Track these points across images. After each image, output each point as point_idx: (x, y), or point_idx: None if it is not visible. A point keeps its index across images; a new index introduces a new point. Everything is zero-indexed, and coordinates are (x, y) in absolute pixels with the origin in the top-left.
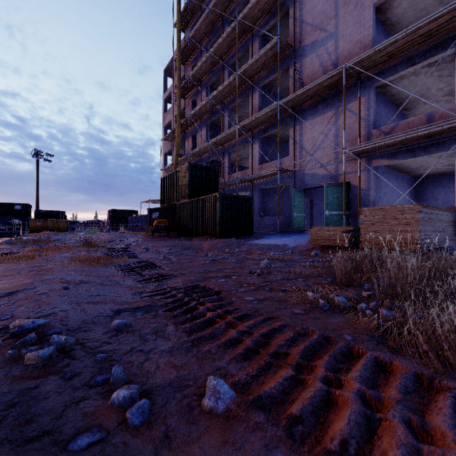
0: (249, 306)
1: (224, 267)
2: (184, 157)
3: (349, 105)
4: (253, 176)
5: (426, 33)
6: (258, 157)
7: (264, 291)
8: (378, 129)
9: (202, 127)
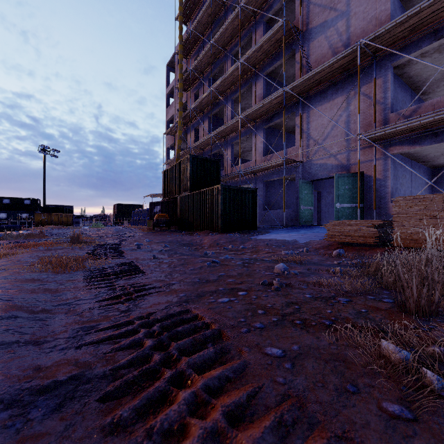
0: (278, 378)
1: (227, 273)
2: (186, 151)
3: (362, 88)
4: (257, 167)
5: None
6: (262, 148)
7: (295, 329)
8: (397, 112)
9: (204, 119)
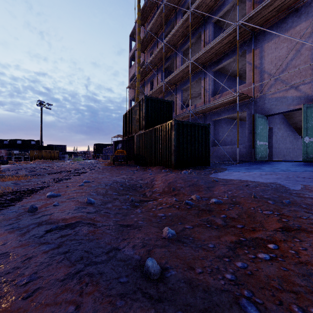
0: None
1: None
2: None
3: None
4: (207, 106)
5: None
6: (210, 90)
7: None
8: None
9: (158, 72)
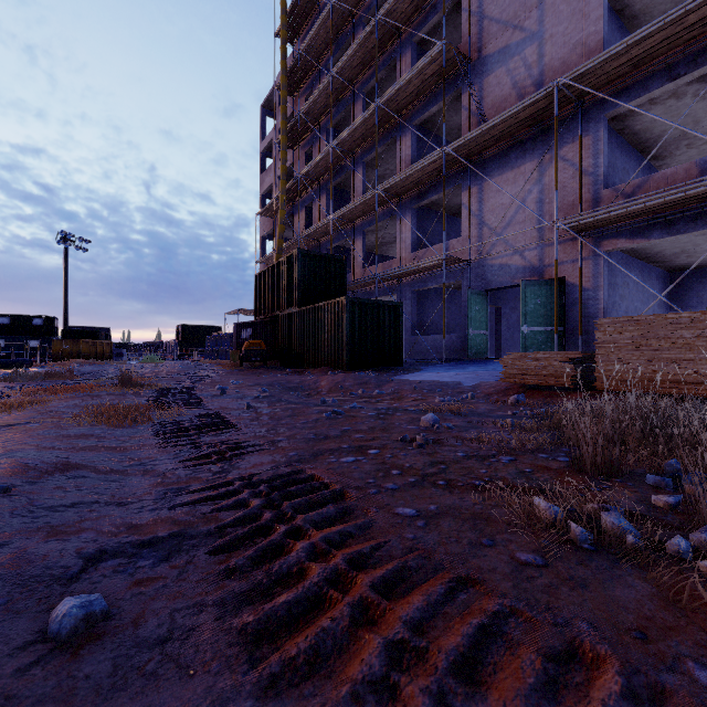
0: (408, 534)
1: (354, 428)
2: (292, 242)
3: (562, 150)
4: (402, 270)
5: (700, 21)
6: (410, 240)
7: (436, 490)
8: (613, 188)
9: (321, 193)
